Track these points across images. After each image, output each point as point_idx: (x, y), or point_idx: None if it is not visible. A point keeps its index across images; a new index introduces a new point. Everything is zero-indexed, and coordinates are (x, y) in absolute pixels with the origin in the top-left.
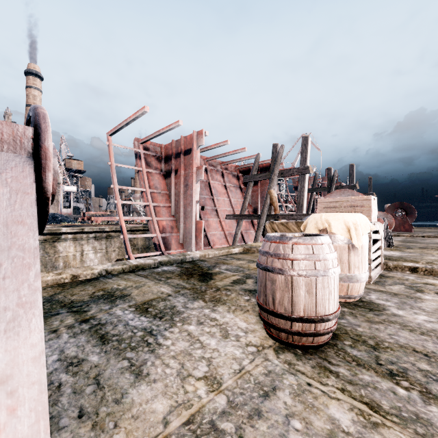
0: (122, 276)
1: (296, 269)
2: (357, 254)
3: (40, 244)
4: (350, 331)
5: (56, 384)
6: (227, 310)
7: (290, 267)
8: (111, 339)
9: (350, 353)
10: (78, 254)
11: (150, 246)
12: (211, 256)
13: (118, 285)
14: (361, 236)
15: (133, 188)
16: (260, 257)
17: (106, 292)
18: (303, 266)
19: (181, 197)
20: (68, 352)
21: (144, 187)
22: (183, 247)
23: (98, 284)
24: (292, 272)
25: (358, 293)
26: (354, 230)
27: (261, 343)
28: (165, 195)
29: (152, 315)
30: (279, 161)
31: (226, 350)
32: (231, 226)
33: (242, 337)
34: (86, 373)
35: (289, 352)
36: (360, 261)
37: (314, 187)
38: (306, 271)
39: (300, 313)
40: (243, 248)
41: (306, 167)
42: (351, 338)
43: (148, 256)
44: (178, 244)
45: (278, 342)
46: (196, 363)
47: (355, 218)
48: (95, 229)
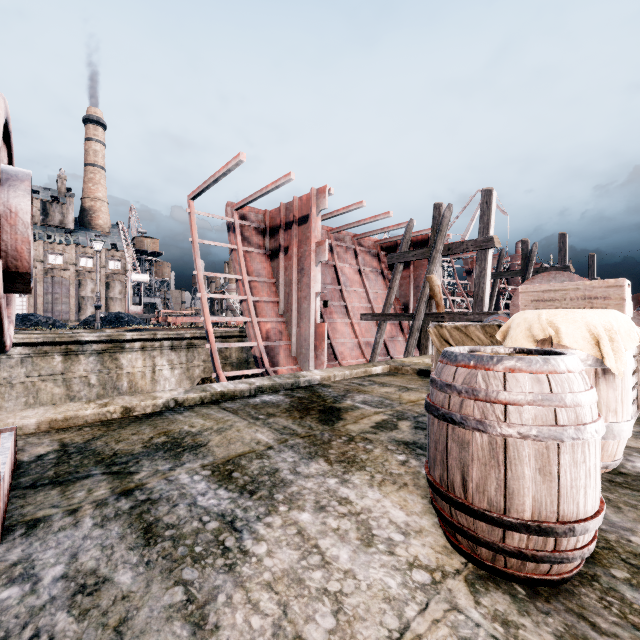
0: (199, 411)
1: (515, 424)
2: (613, 386)
3: (96, 356)
4: (618, 544)
5: (43, 639)
6: (368, 482)
7: (501, 418)
8: (163, 534)
9: (634, 603)
10: (148, 370)
11: (249, 360)
12: (338, 379)
13: (191, 426)
14: (623, 353)
15: (225, 275)
16: (433, 393)
17: (170, 438)
18: (530, 417)
19: (294, 287)
20: (83, 560)
21: (239, 273)
22: (296, 362)
23: (160, 423)
24: (506, 429)
25: (614, 458)
26: (608, 342)
27: (437, 562)
28: (270, 285)
29: (239, 486)
30: (444, 230)
31: (371, 574)
32: (369, 330)
33: (400, 546)
34: (103, 613)
35: (498, 589)
36: (618, 398)
37: (499, 271)
38: (537, 428)
39: (524, 513)
40: (389, 365)
41: (489, 238)
42: (624, 562)
43: (245, 375)
44: (290, 358)
45: (473, 563)
46: (312, 604)
47: (609, 319)
48: (171, 335)
